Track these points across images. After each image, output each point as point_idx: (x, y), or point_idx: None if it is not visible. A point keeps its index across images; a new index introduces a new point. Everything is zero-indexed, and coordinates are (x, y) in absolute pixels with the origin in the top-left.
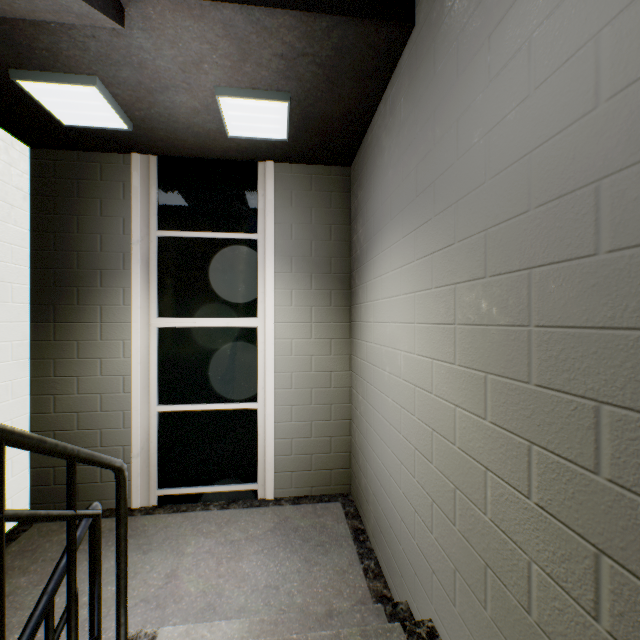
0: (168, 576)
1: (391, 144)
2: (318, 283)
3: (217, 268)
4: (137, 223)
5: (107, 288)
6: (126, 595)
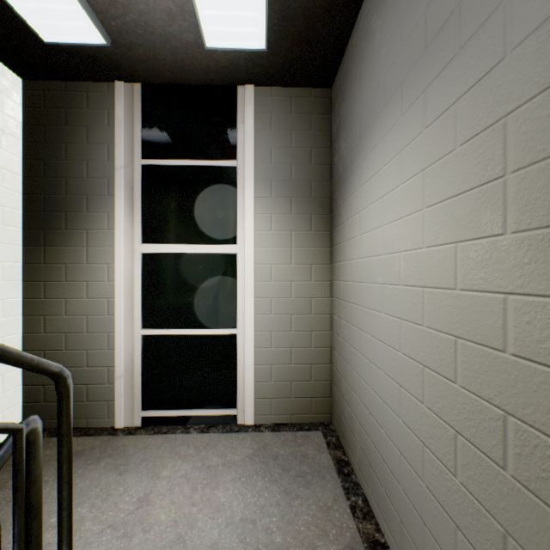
0: (140, 500)
1: (385, 18)
2: (298, 207)
3: (198, 195)
4: (120, 149)
5: (93, 213)
6: (69, 529)
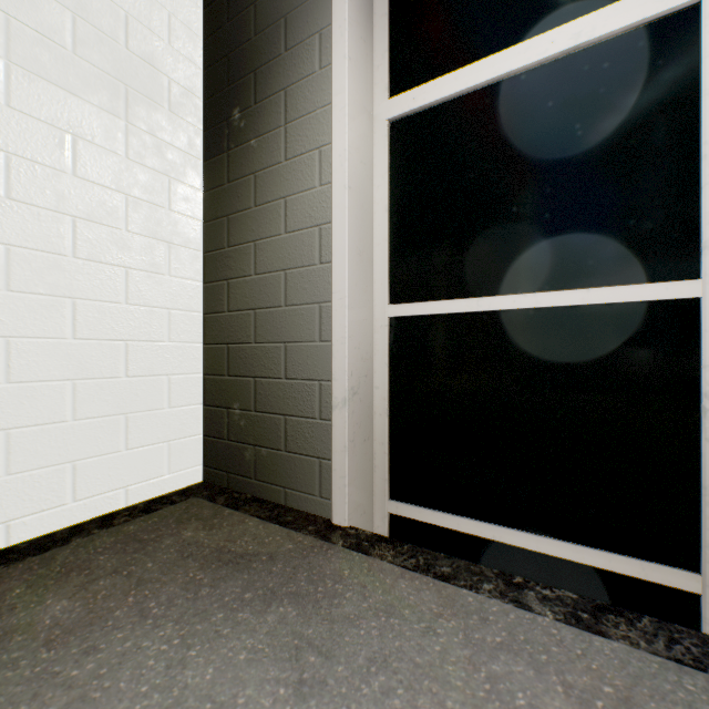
0: None
1: None
2: None
3: None
4: None
5: (294, 49)
6: None
